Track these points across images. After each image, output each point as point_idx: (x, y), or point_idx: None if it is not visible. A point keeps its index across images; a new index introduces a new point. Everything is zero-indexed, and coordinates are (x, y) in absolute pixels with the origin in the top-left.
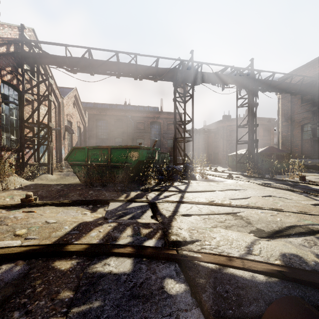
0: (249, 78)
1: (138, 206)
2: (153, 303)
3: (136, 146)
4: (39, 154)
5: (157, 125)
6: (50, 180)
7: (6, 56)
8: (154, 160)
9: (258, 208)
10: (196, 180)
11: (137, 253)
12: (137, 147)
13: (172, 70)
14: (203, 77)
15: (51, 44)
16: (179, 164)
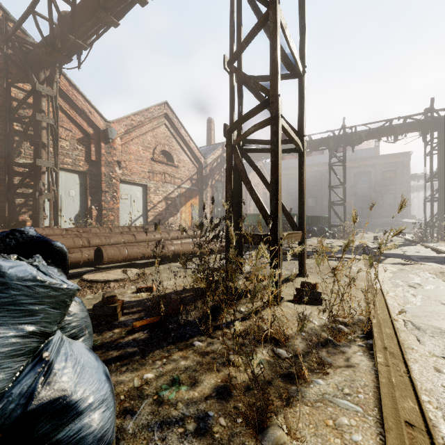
0: (434, 119)
1: None
2: None
3: None
4: None
5: (365, 175)
6: None
7: (216, 166)
8: None
9: (297, 244)
10: (327, 239)
11: None
12: None
13: (324, 140)
14: (359, 138)
15: None
16: (332, 226)
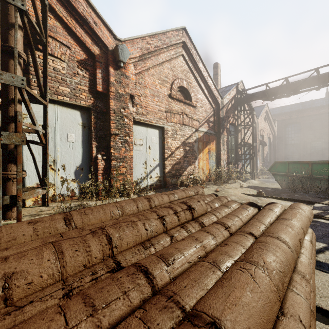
0: None
1: None
2: None
3: None
4: (244, 165)
5: None
6: (254, 184)
7: (230, 108)
8: None
9: None
10: None
11: None
12: None
13: None
14: None
15: (255, 87)
16: None
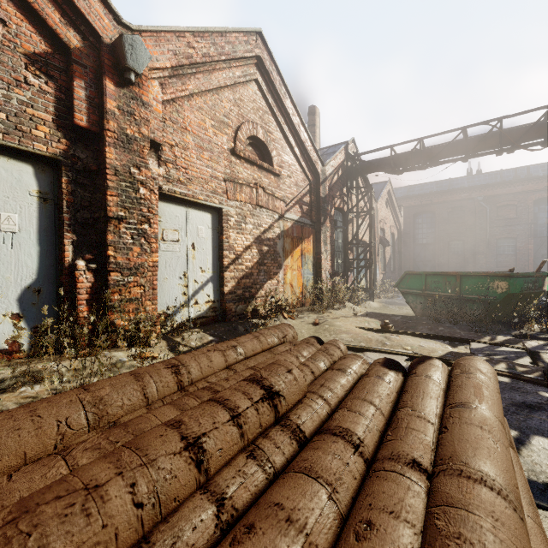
0: None
1: (511, 351)
2: (528, 394)
3: (503, 273)
4: (358, 277)
5: None
6: (373, 308)
7: (336, 182)
8: (539, 292)
9: None
10: None
11: (514, 376)
12: (505, 275)
13: None
14: None
15: (375, 151)
16: None
